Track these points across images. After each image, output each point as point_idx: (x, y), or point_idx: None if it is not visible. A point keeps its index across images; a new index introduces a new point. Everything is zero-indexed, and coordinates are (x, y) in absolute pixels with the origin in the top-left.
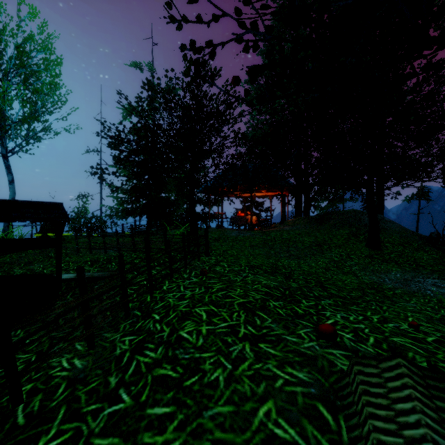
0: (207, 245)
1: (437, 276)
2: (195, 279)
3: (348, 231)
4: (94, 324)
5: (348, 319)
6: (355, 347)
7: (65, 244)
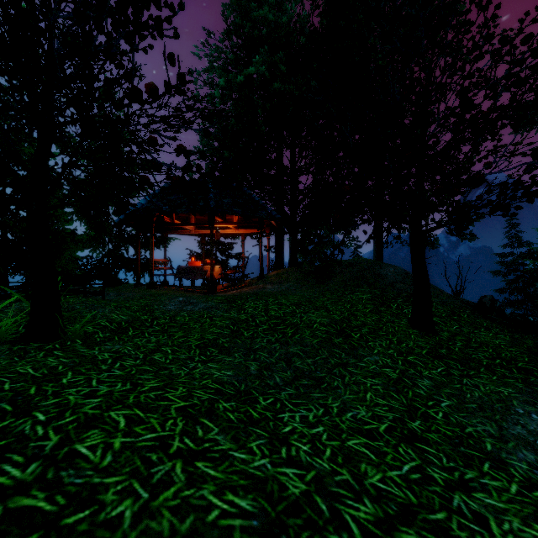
0: None
1: None
2: None
3: (370, 294)
4: None
5: None
6: None
7: None
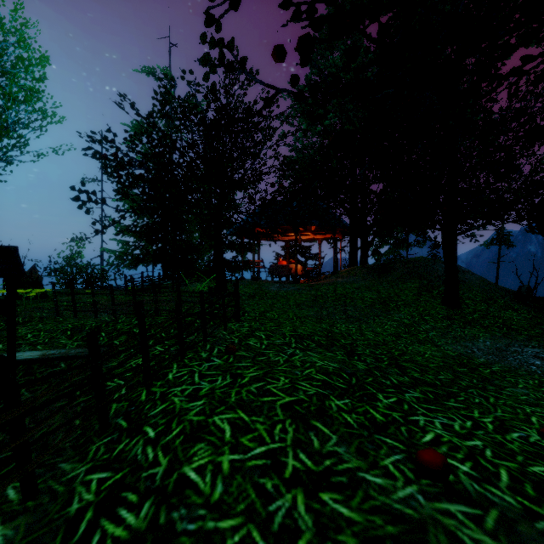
0: (237, 306)
1: (537, 344)
2: (217, 360)
3: (418, 284)
4: (51, 443)
5: (452, 429)
6: (483, 494)
7: (44, 303)
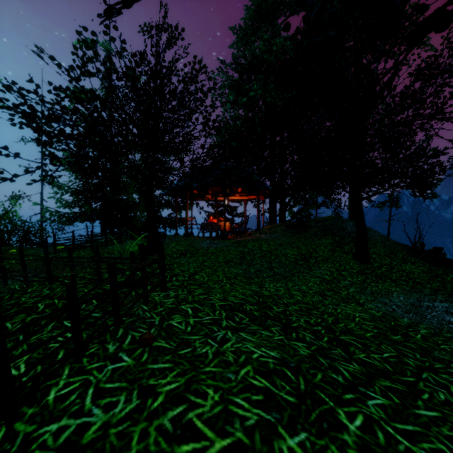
0: (162, 273)
1: (443, 297)
2: (126, 358)
3: (331, 240)
4: None
5: None
6: None
7: None
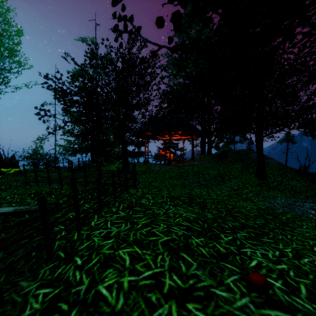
0: (135, 179)
1: (311, 200)
2: (122, 213)
3: (241, 165)
4: (15, 267)
5: (268, 257)
6: (291, 303)
7: (19, 177)
